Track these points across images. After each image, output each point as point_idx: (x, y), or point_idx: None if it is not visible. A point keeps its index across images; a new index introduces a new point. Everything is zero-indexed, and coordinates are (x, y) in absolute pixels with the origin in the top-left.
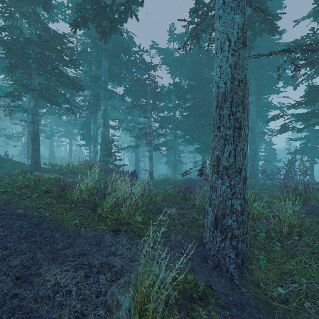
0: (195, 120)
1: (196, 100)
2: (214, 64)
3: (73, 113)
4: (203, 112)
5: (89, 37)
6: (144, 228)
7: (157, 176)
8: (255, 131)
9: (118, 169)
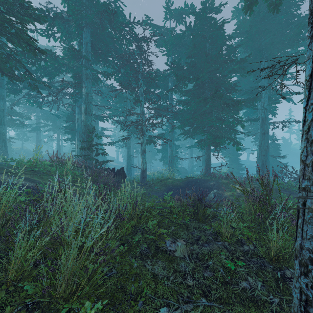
0: (197, 107)
1: (199, 81)
2: (222, 36)
3: (39, 92)
4: (207, 97)
5: (66, 0)
6: (114, 312)
7: (152, 174)
8: (267, 121)
9: (102, 166)
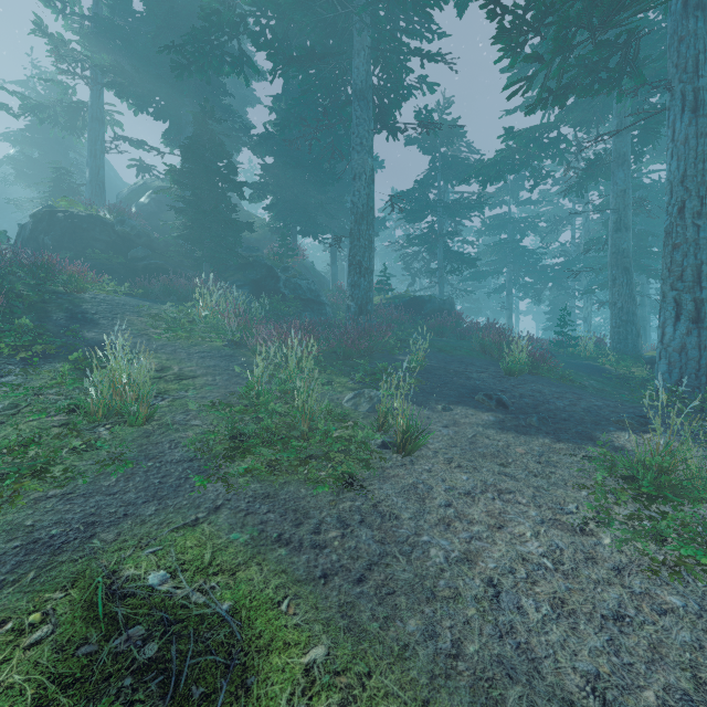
0: None
1: None
2: None
3: None
4: None
5: None
6: None
7: None
8: None
9: None
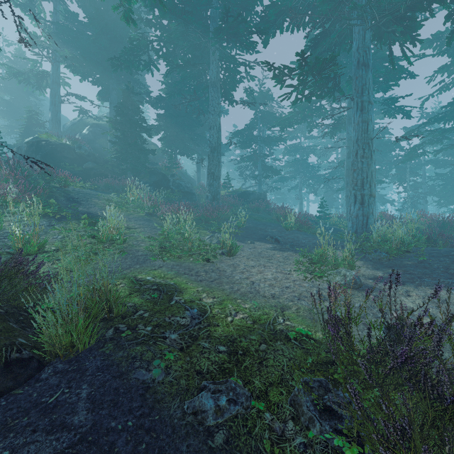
0: (451, 188)
1: (453, 174)
2: None
3: None
4: None
5: None
6: None
7: None
8: None
9: None
